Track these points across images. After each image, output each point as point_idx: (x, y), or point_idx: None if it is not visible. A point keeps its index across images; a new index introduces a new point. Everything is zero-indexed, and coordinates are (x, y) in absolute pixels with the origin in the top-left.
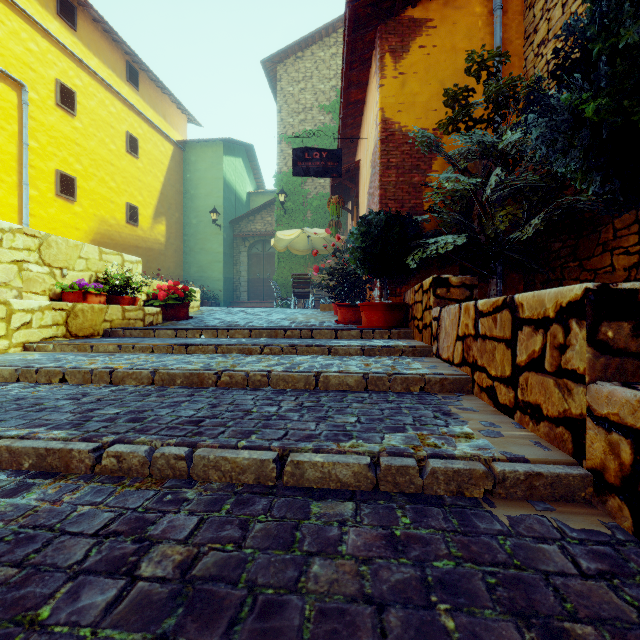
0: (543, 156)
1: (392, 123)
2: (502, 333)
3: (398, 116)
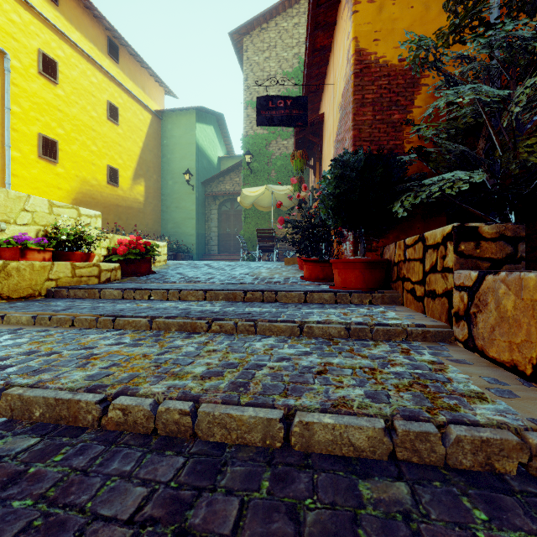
0: None
1: (367, 54)
2: None
3: (374, 45)
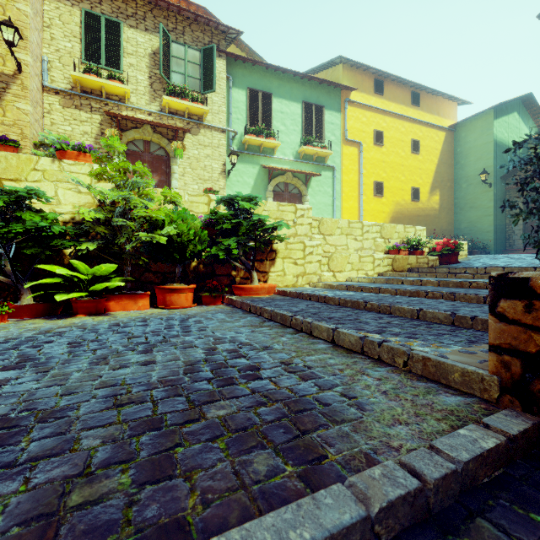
0: None
1: None
2: None
3: None
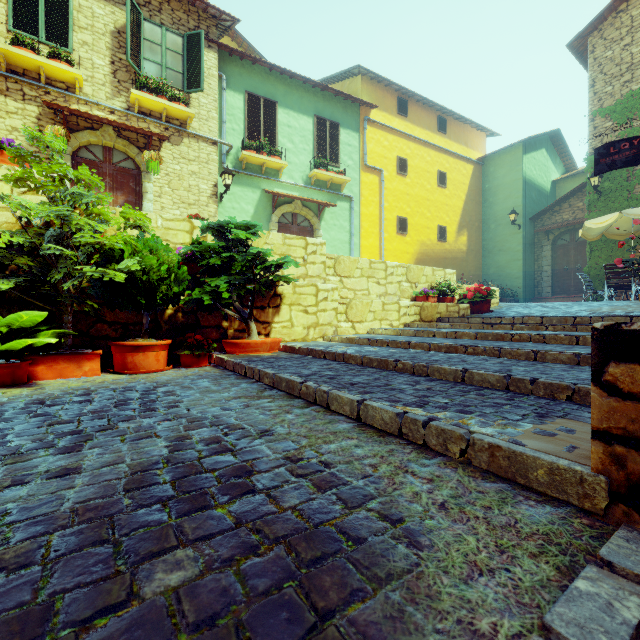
0: None
1: None
2: None
3: None
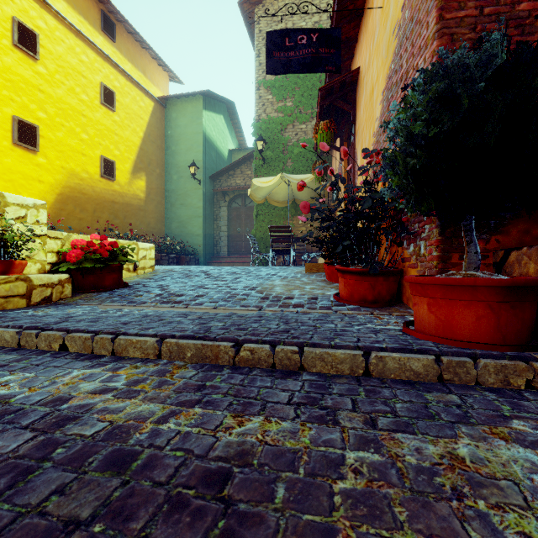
0: None
1: None
2: None
3: None
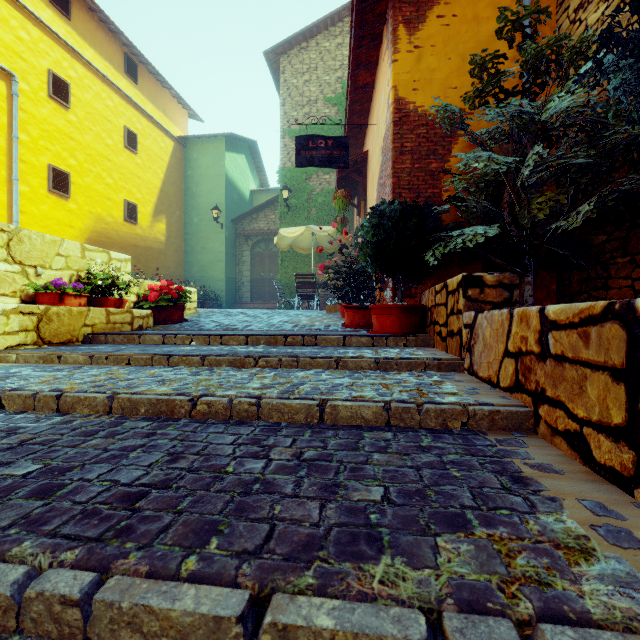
0: (592, 130)
1: (406, 103)
2: (603, 357)
3: (413, 95)
